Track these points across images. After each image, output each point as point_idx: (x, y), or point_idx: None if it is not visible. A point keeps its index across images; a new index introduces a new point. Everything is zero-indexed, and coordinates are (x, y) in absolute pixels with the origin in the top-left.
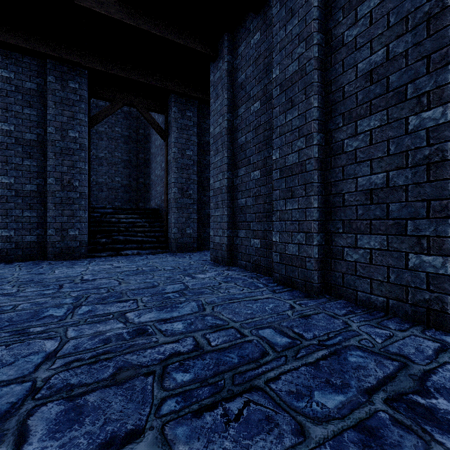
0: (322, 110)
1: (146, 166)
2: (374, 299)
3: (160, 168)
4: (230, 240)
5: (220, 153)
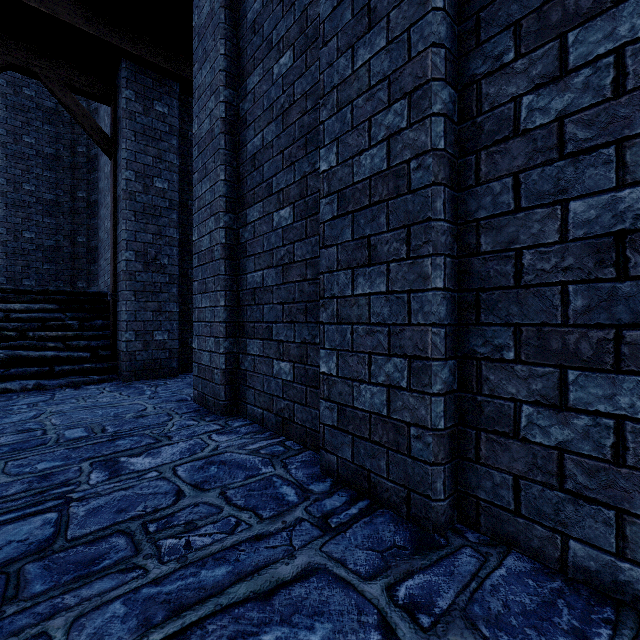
0: (452, 24)
1: (91, 214)
2: (633, 575)
3: None
4: (231, 361)
5: (210, 174)
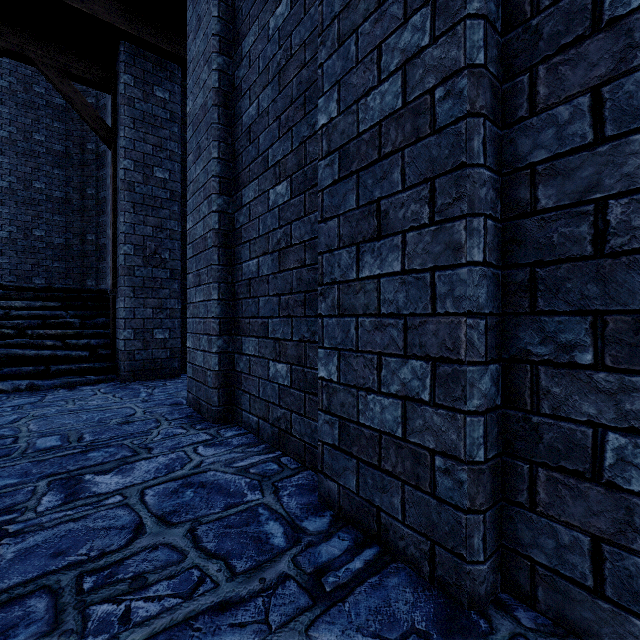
0: None
1: (100, 211)
2: None
3: None
4: (225, 361)
5: (204, 153)
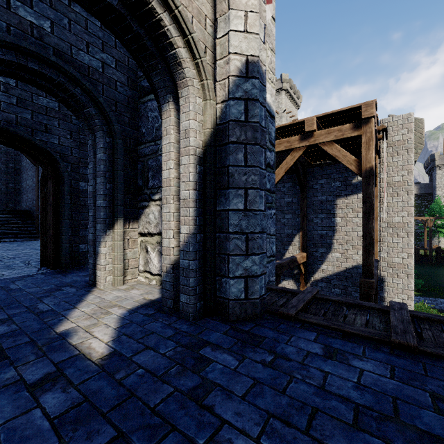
0: None
1: (17, 174)
2: None
3: (32, 181)
4: None
5: None
